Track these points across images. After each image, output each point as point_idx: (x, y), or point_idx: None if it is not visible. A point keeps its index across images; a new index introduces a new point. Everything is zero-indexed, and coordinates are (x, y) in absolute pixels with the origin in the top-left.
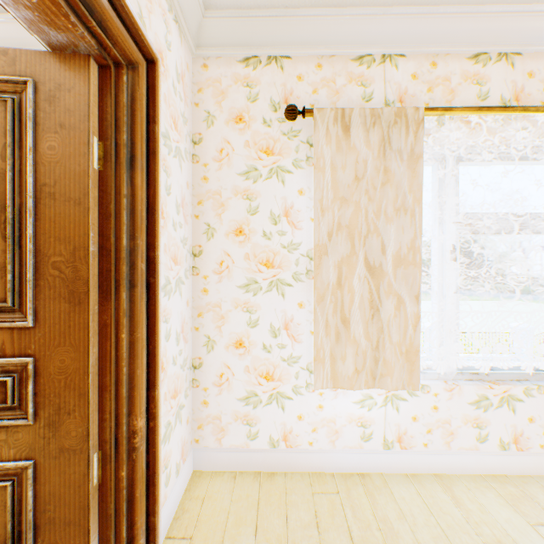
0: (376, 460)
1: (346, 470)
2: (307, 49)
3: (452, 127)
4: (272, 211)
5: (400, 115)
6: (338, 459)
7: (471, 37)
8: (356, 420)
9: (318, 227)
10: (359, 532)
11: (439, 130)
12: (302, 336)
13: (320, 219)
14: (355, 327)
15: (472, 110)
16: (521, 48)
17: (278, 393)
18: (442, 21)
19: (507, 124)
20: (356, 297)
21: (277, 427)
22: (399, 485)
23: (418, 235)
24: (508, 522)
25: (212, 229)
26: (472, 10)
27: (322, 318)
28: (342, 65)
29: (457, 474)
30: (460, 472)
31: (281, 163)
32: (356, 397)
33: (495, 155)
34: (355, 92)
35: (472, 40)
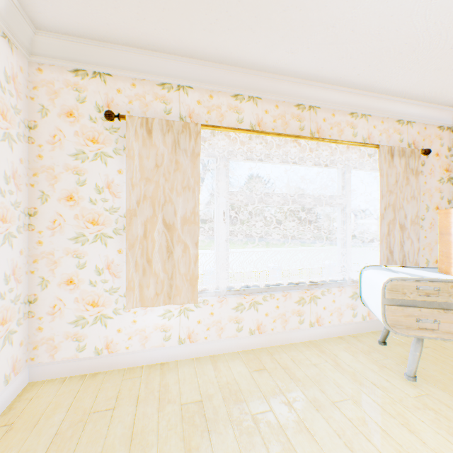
0: (173, 352)
1: (153, 362)
2: (123, 72)
3: (222, 137)
4: (97, 184)
5: (186, 127)
6: (147, 355)
7: (232, 84)
8: (160, 327)
9: (129, 197)
10: (145, 395)
11: (214, 138)
12: (121, 273)
13: (131, 192)
14: (156, 265)
15: (230, 129)
16: (260, 96)
17: (102, 315)
18: (213, 71)
19: (253, 139)
20: (157, 244)
21: (101, 340)
22: (185, 365)
23: (197, 204)
24: (239, 372)
25: (46, 195)
26: (229, 69)
27: (133, 259)
28: (151, 87)
29: (225, 353)
30: (227, 351)
31: (105, 150)
32: (160, 312)
33: (250, 157)
34: (160, 107)
35: (232, 86)
